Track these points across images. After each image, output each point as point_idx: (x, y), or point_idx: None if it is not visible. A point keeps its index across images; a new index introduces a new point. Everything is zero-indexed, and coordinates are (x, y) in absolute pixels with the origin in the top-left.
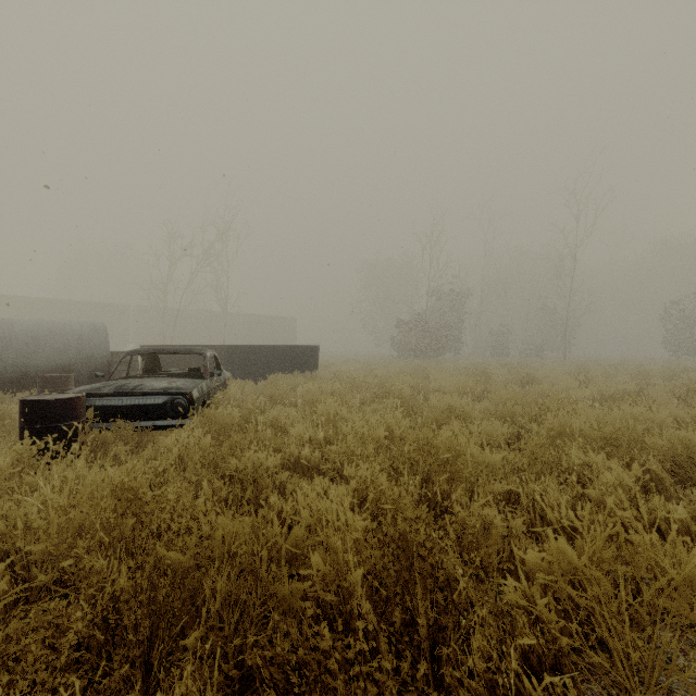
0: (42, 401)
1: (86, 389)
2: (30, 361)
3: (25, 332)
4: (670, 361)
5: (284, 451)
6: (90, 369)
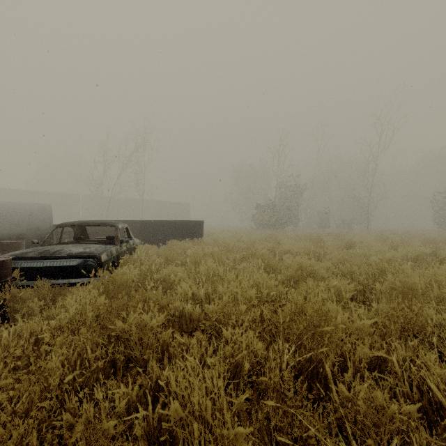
0: None
1: (15, 254)
2: None
3: None
4: (439, 231)
5: (169, 308)
6: (38, 237)
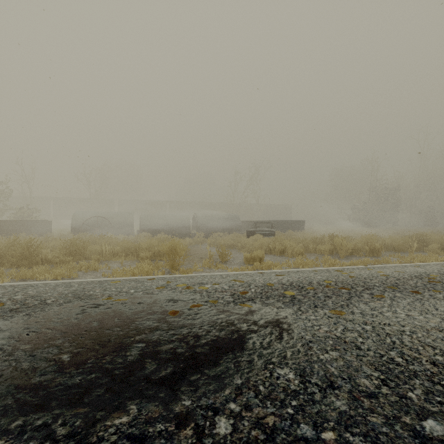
0: (251, 231)
1: (253, 230)
2: (225, 225)
3: (222, 217)
4: None
5: None
6: (236, 227)
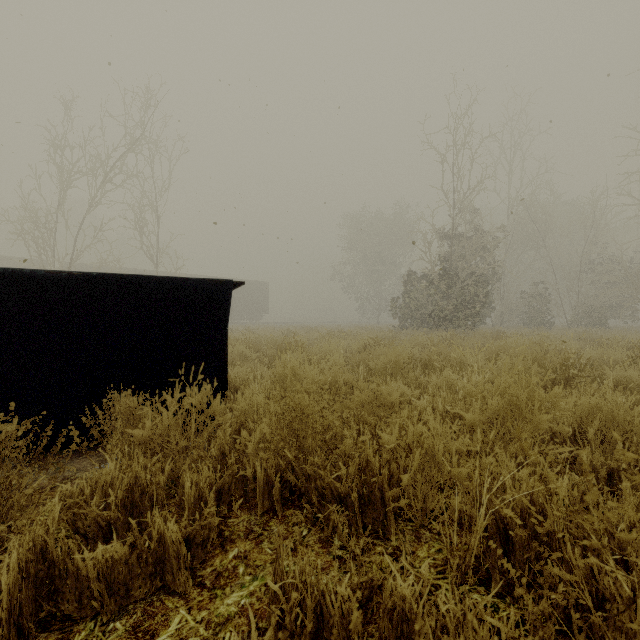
0: None
1: None
2: None
3: None
4: None
5: None
6: None
